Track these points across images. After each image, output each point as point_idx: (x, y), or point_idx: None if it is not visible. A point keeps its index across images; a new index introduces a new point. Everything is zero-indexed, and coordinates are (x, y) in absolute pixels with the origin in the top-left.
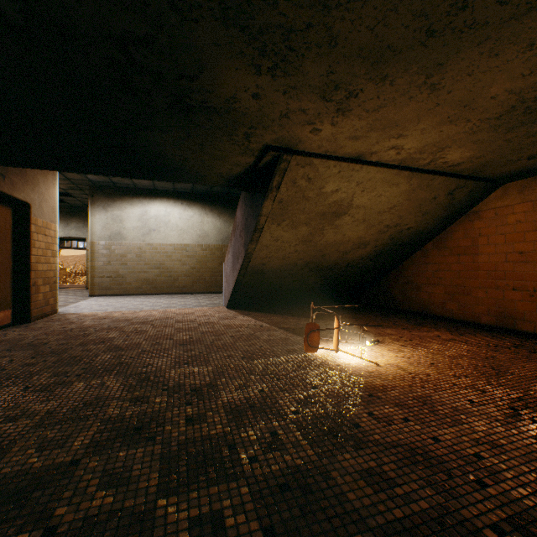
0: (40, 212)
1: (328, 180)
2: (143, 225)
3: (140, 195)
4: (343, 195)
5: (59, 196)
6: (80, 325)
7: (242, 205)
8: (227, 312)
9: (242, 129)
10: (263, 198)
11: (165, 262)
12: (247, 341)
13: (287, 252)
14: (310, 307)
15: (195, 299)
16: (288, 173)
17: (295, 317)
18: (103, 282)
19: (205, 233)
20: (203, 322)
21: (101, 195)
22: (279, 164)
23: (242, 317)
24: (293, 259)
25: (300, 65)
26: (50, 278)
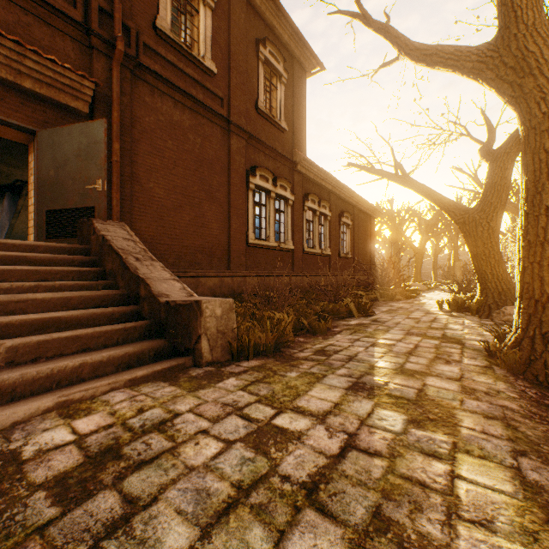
0: None
1: None
2: None
3: None
4: None
5: None
6: None
7: (8, 199)
8: None
9: (5, 174)
10: (19, 198)
11: None
12: None
13: None
14: None
15: None
16: None
17: None
18: None
19: None
20: None
21: None
22: (26, 187)
23: None
24: None
25: (24, 169)
26: None
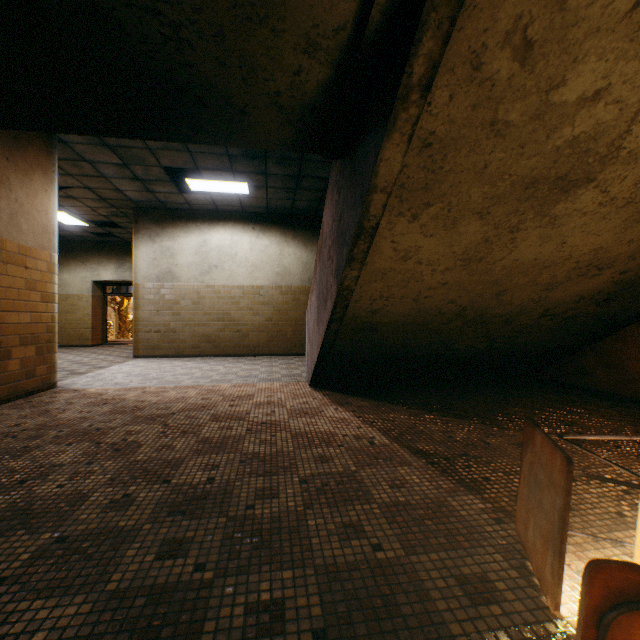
0: (13, 230)
1: (583, 52)
2: (201, 260)
3: (197, 219)
4: (607, 116)
5: (106, 228)
6: (49, 418)
7: (333, 195)
8: (309, 396)
9: None
10: (381, 134)
11: (231, 311)
12: (339, 506)
13: (424, 287)
14: (454, 388)
15: (268, 366)
16: (463, 19)
17: (437, 416)
18: (150, 338)
19: (286, 270)
20: (258, 423)
21: (146, 221)
22: None
23: (334, 411)
24: (434, 302)
25: None
26: (38, 334)
